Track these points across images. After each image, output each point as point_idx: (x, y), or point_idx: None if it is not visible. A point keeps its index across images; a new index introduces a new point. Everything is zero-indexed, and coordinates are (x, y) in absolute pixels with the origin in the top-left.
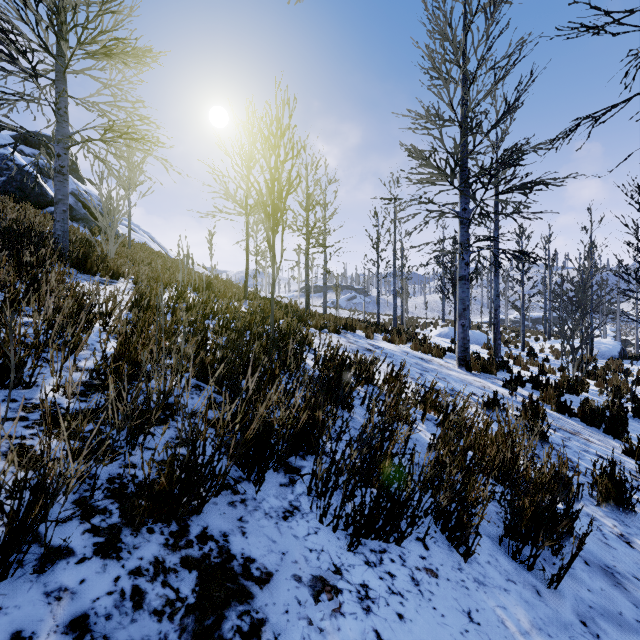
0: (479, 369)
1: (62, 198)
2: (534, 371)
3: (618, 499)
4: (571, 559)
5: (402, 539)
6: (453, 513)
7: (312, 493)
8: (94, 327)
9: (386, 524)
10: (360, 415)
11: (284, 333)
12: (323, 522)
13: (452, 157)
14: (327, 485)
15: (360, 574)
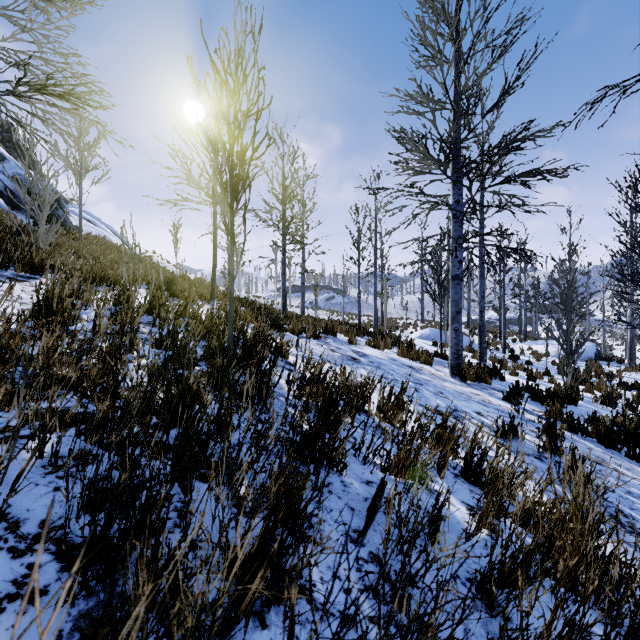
0: (473, 378)
1: None
2: (521, 376)
3: None
4: None
5: None
6: None
7: None
8: None
9: None
10: (356, 477)
11: (251, 344)
12: None
13: (445, 143)
14: None
15: None
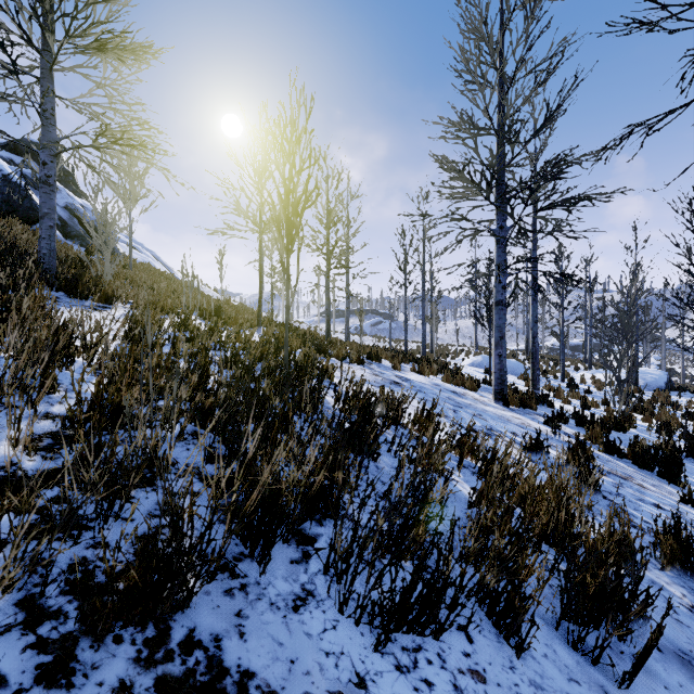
0: (517, 404)
1: (48, 212)
2: (576, 404)
3: (685, 562)
4: (647, 653)
5: (441, 632)
6: (502, 594)
7: (330, 571)
8: (77, 362)
9: (421, 614)
10: (387, 464)
11: (301, 366)
12: (343, 612)
13: (488, 169)
14: (348, 567)
15: (390, 685)
